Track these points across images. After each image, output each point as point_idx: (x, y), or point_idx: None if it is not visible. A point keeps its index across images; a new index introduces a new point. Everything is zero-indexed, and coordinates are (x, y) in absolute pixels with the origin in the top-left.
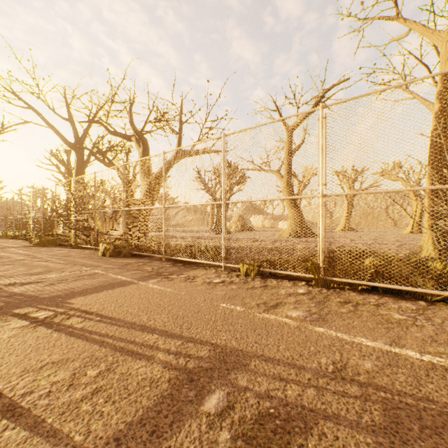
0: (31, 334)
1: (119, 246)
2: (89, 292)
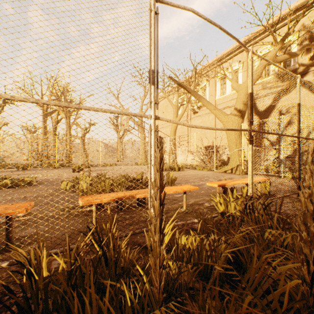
0: None
1: None
2: None
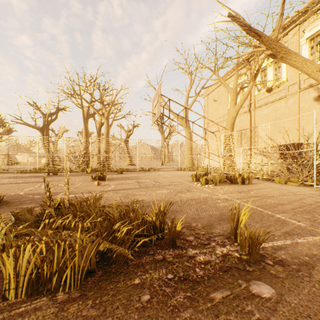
0: None
1: None
2: None
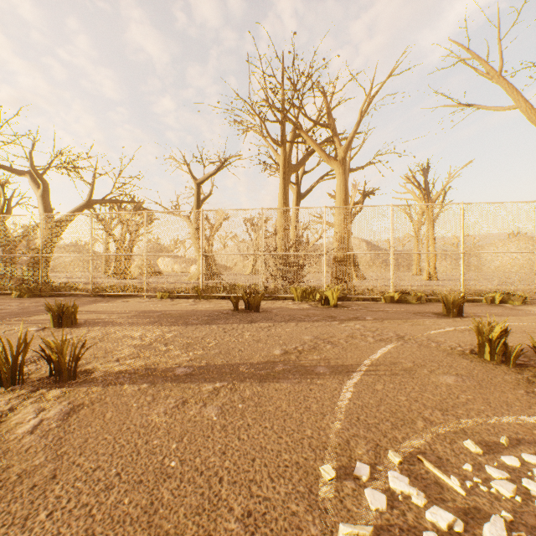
0: None
1: (34, 288)
2: None
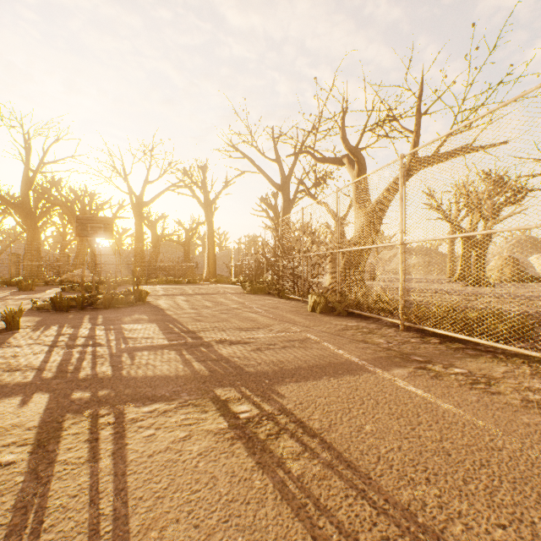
0: (225, 459)
1: (330, 299)
2: (303, 377)
